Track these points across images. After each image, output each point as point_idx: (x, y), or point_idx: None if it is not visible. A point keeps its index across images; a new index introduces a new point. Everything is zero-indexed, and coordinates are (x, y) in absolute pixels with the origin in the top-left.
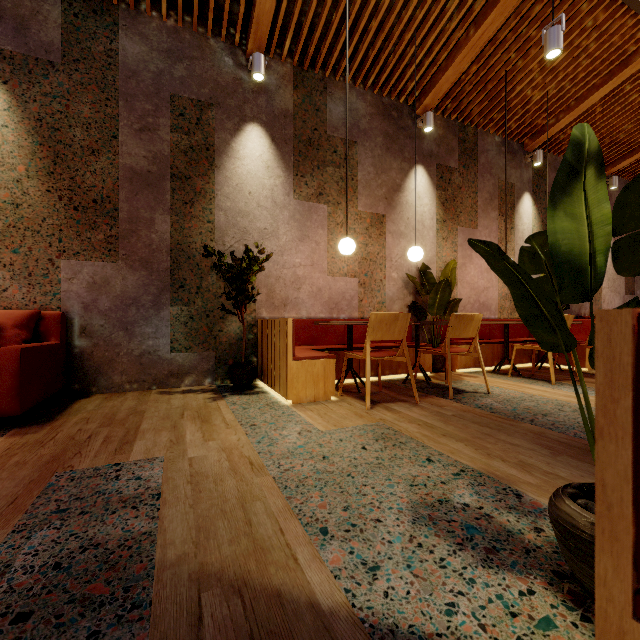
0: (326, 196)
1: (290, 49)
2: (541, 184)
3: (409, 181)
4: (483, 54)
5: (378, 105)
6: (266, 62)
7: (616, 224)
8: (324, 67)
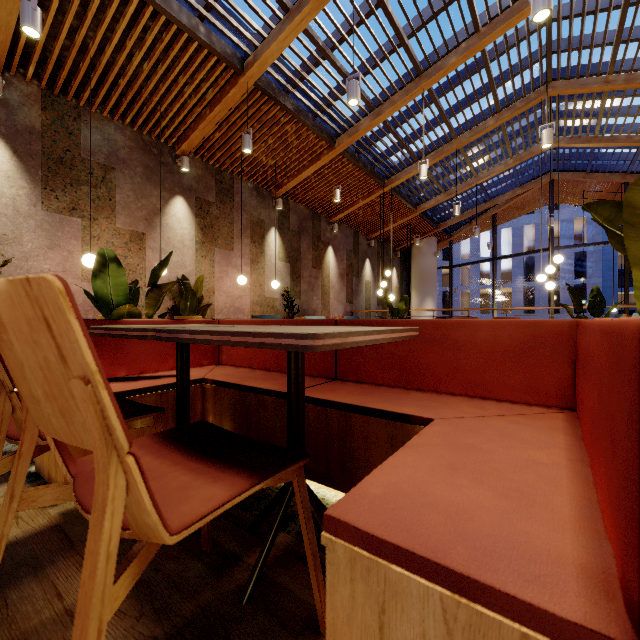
0: (81, 211)
1: (37, 72)
2: (285, 222)
3: (170, 208)
4: (222, 127)
5: (138, 140)
6: (4, 81)
7: (150, 282)
8: (78, 97)
